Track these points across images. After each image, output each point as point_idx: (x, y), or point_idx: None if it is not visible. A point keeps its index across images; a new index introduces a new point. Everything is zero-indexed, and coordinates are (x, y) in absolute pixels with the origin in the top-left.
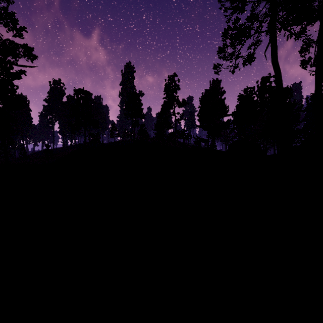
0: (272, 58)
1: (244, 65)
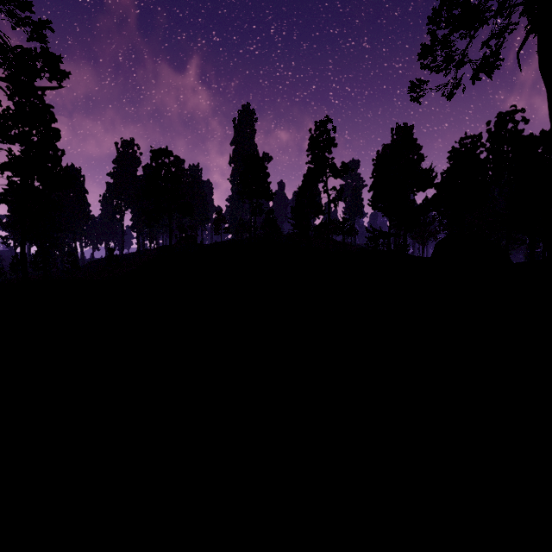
0: (541, 57)
1: (473, 80)
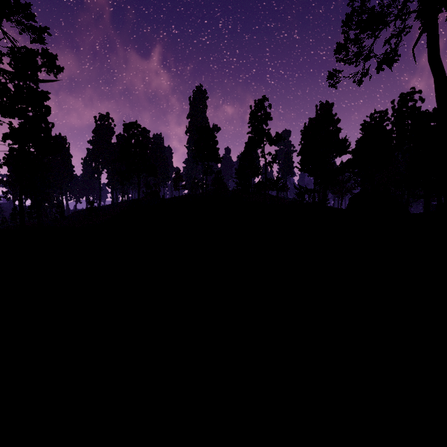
0: (429, 53)
1: (378, 70)
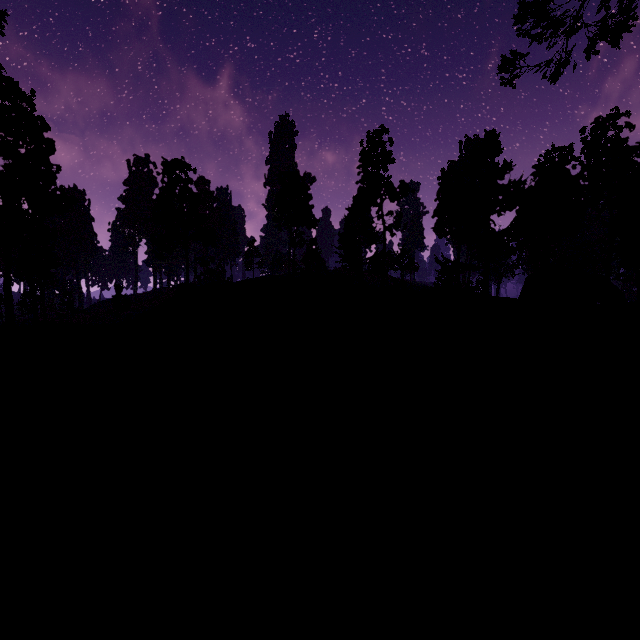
0: None
1: (588, 53)
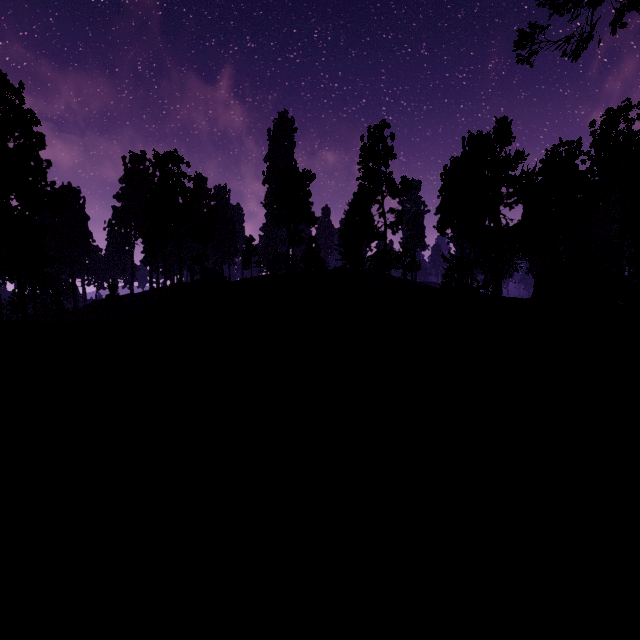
0: None
1: (614, 27)
